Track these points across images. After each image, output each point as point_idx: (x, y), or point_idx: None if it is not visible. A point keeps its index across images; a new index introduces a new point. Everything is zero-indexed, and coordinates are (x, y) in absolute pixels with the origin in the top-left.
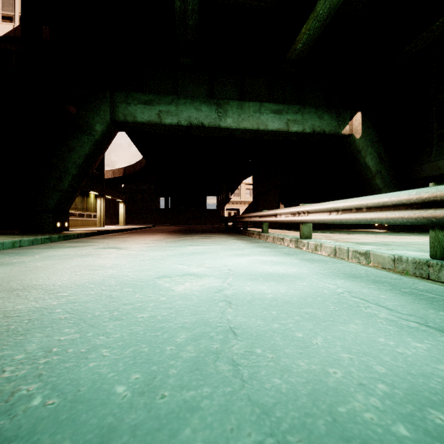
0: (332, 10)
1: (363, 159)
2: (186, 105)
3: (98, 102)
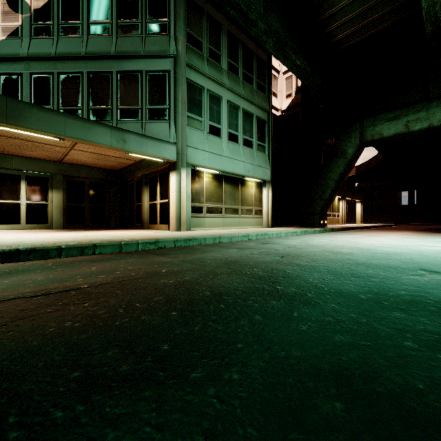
0: None
1: None
2: (440, 106)
3: (350, 132)
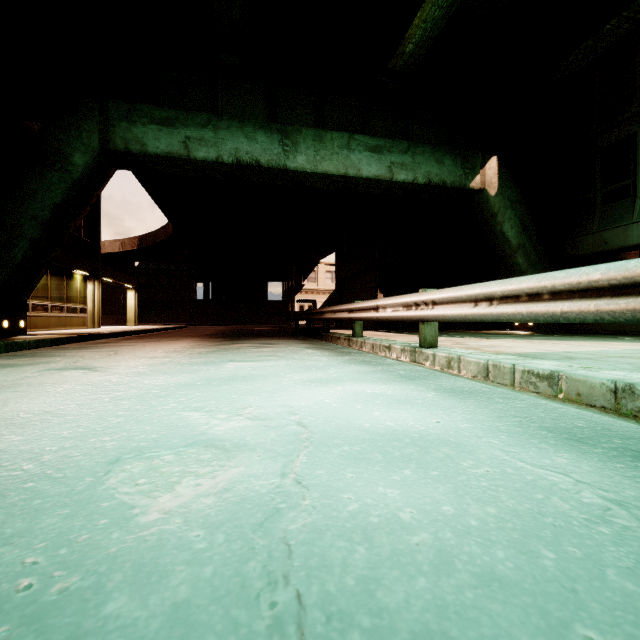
0: None
1: (499, 227)
2: (232, 131)
3: (79, 116)
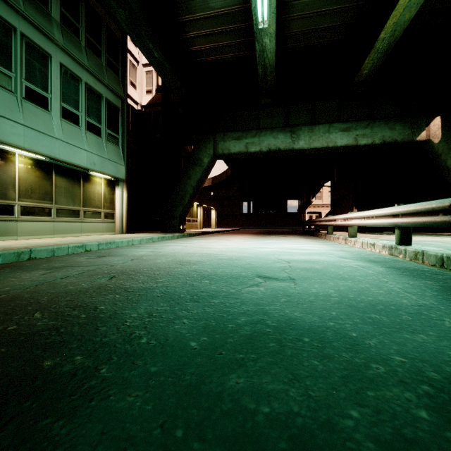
0: (392, 43)
1: (443, 163)
2: (266, 136)
3: (206, 143)
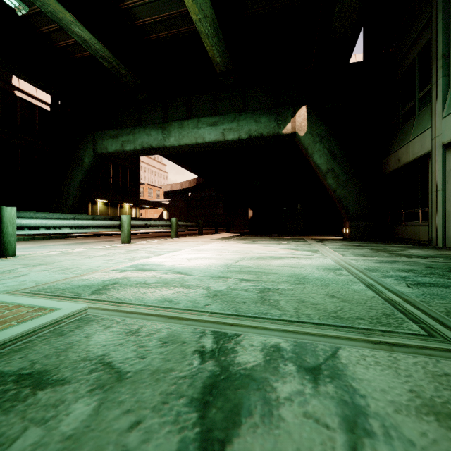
0: (214, 25)
1: (311, 158)
2: (140, 133)
3: (87, 142)
